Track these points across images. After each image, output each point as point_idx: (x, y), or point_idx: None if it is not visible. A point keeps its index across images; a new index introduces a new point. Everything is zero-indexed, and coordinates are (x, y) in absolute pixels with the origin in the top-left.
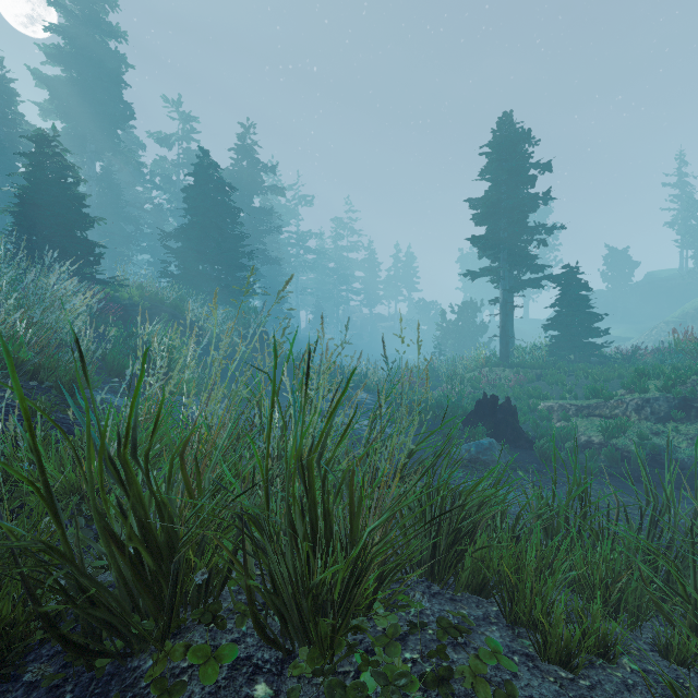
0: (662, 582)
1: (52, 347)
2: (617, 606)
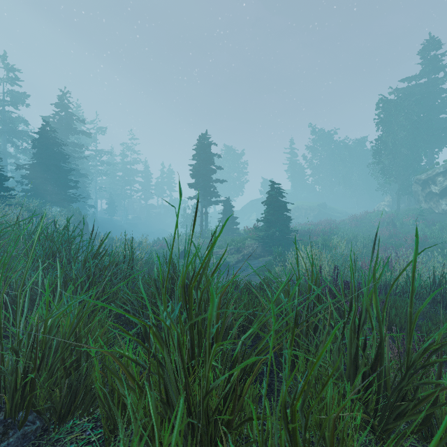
0: None
1: None
2: None
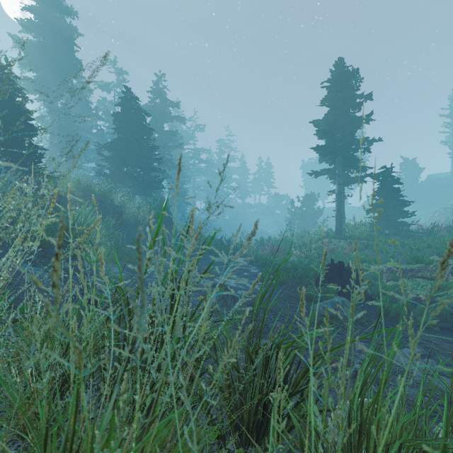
0: None
1: None
2: None
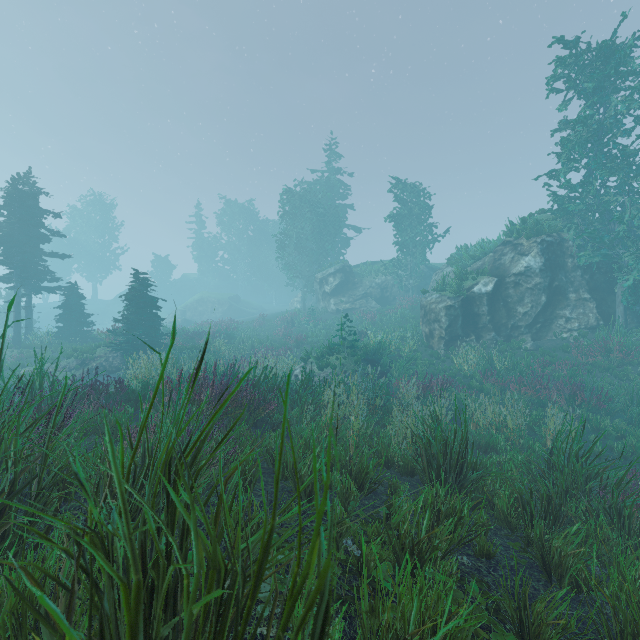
0: None
1: None
2: None
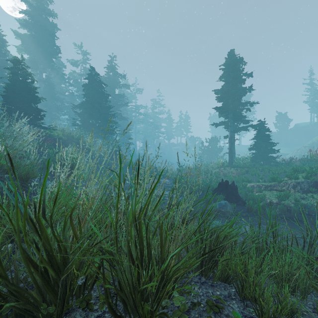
0: (315, 275)
1: (17, 158)
2: (294, 288)
